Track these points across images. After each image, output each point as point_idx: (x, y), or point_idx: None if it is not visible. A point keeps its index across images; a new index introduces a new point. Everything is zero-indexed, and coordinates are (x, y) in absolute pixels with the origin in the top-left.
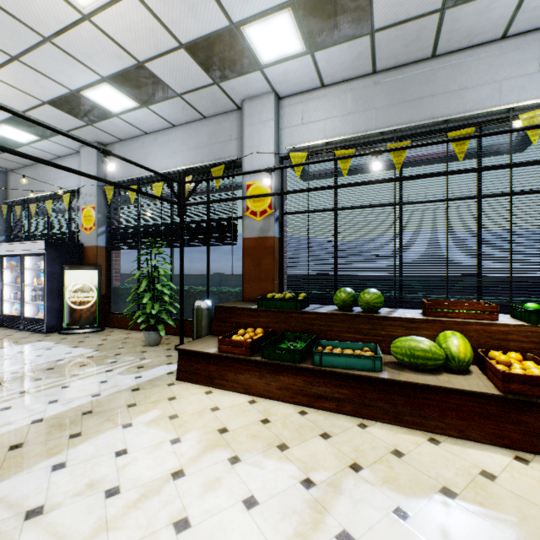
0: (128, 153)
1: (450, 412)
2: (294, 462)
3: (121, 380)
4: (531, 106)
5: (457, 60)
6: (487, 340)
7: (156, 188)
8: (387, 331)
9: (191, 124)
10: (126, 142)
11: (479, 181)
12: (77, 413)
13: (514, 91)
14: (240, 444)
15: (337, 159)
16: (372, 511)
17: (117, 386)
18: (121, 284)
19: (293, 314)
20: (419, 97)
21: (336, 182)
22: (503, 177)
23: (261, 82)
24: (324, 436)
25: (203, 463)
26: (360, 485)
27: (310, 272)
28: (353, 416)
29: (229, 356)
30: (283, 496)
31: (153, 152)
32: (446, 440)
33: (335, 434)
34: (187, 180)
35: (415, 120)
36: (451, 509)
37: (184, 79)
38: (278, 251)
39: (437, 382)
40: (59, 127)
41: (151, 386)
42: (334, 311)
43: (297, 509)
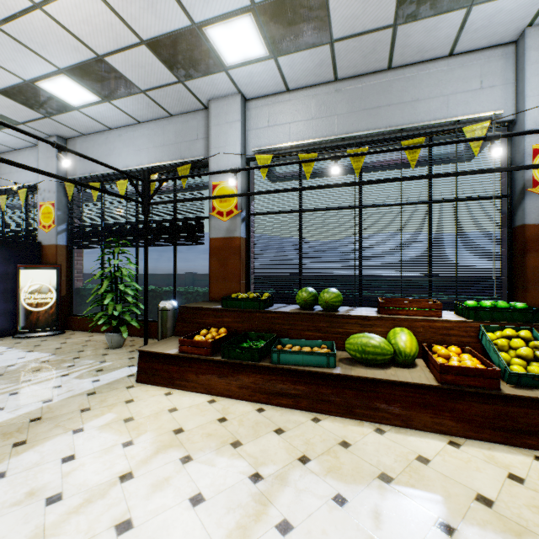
0: (91, 148)
1: (395, 403)
2: (246, 458)
3: (76, 384)
4: (474, 120)
5: (411, 73)
6: (432, 335)
7: (120, 186)
8: (344, 328)
9: (157, 121)
10: (88, 136)
11: (430, 188)
12: (24, 421)
13: (459, 105)
14: (194, 443)
15: (299, 162)
16: (313, 500)
17: (72, 391)
18: (85, 285)
19: (256, 313)
20: (377, 106)
21: (300, 185)
22: (450, 184)
23: (227, 83)
24: (278, 432)
25: (154, 464)
26: (306, 476)
27: (285, 271)
28: (308, 411)
29: (189, 356)
30: (231, 491)
31: (118, 148)
32: (391, 429)
33: (289, 429)
34: (152, 179)
35: (373, 127)
36: (386, 492)
37: (147, 76)
38: (244, 252)
39: (384, 376)
40: (13, 118)
41: (109, 389)
42: (296, 310)
43: (242, 502)
